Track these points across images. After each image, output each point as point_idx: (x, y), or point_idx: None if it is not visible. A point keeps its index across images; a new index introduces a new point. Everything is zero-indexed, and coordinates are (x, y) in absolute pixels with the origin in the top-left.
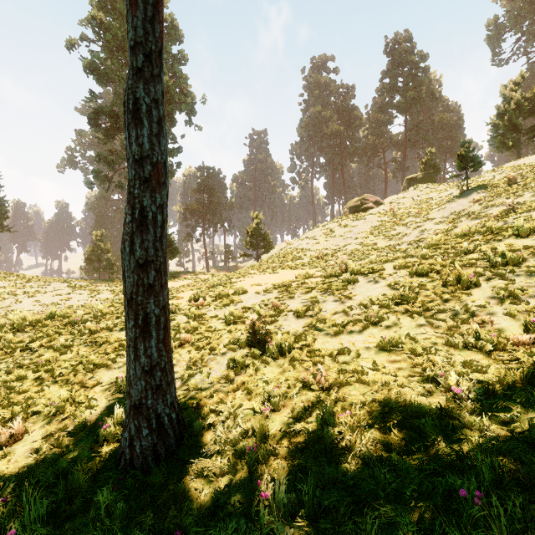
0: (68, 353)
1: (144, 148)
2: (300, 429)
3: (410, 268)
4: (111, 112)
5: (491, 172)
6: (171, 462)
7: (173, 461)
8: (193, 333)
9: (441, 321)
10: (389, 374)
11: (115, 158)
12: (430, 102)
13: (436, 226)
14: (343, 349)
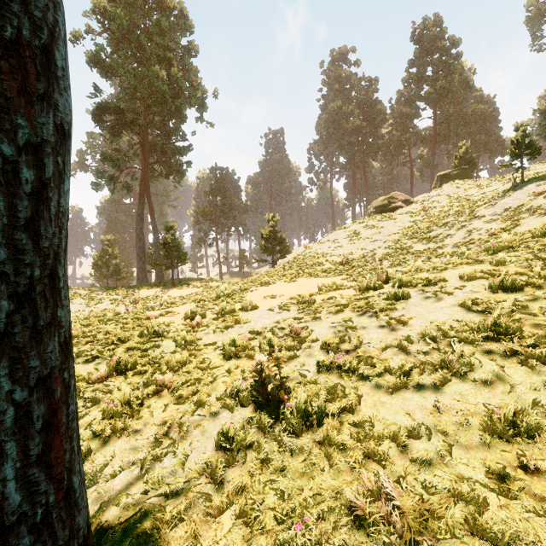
0: None
1: None
2: None
3: (490, 279)
4: (116, 107)
5: (543, 163)
6: None
7: None
8: (178, 371)
9: None
10: (545, 518)
11: (121, 157)
12: (462, 92)
13: (488, 224)
14: (416, 427)
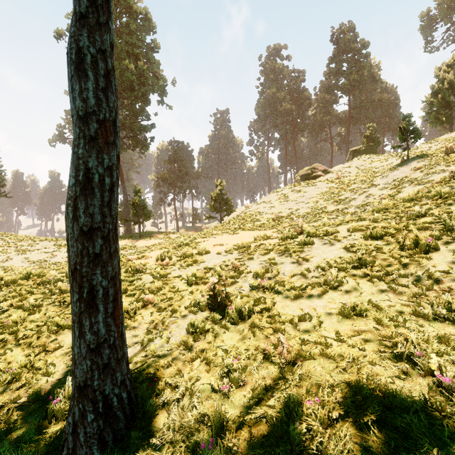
0: (36, 313)
1: (89, 103)
2: (262, 416)
3: (364, 231)
4: None
5: (427, 144)
6: (119, 451)
7: (121, 449)
8: (157, 294)
9: (404, 287)
10: (356, 347)
11: None
12: (370, 84)
13: (381, 191)
14: (303, 316)
